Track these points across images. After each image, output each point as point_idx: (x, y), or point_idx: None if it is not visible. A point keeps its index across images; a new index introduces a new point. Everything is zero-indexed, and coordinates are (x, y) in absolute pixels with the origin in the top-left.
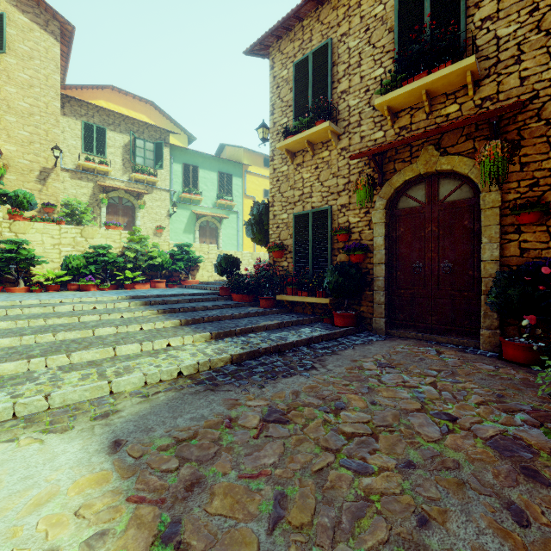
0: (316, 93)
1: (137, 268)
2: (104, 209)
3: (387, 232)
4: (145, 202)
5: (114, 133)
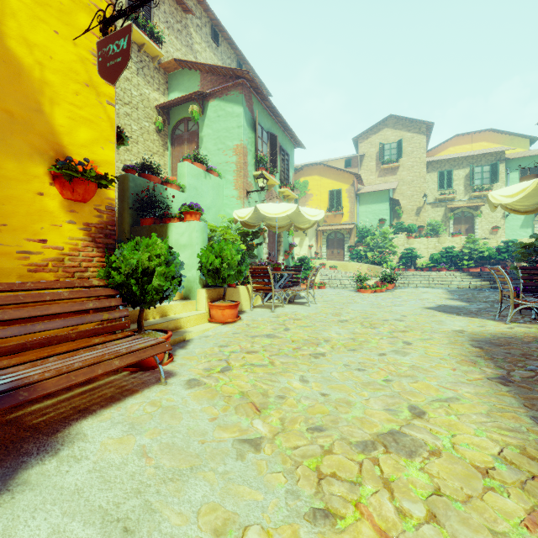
0: None
1: (471, 259)
2: (451, 222)
3: None
4: (482, 211)
5: (458, 170)
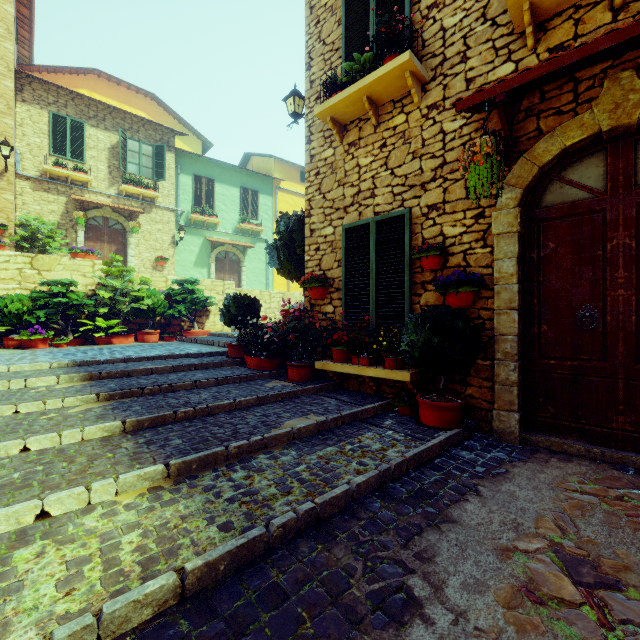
0: (382, 16)
1: (116, 313)
2: (82, 233)
3: (521, 250)
4: (141, 225)
5: (97, 129)
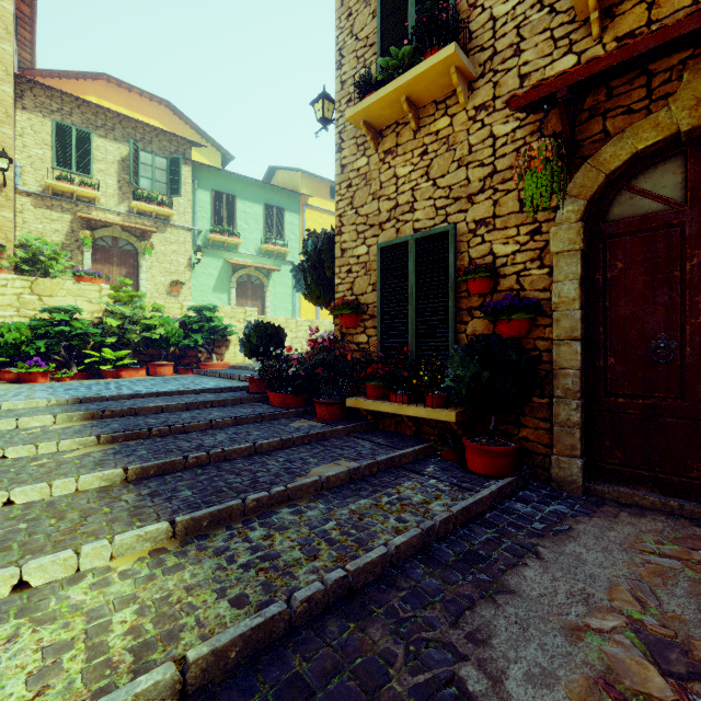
0: (423, 6)
1: (125, 343)
2: (89, 254)
3: (584, 271)
4: (154, 246)
5: (106, 140)
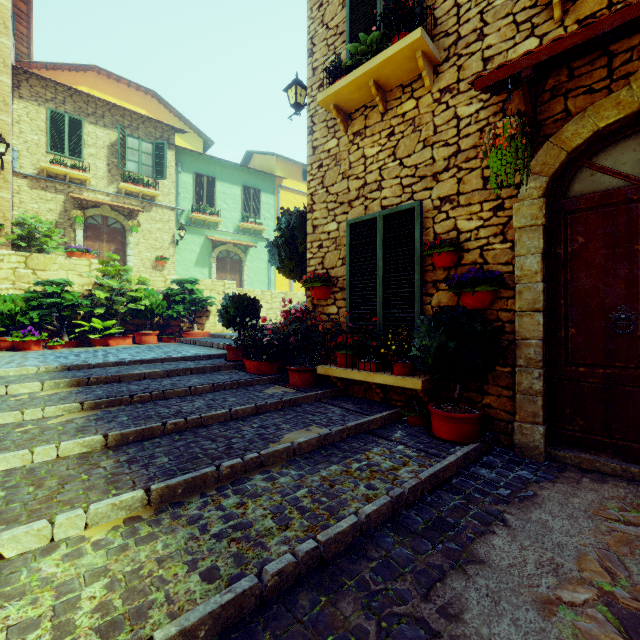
0: None
1: (113, 314)
2: (80, 232)
3: (545, 245)
4: (141, 224)
5: (96, 127)
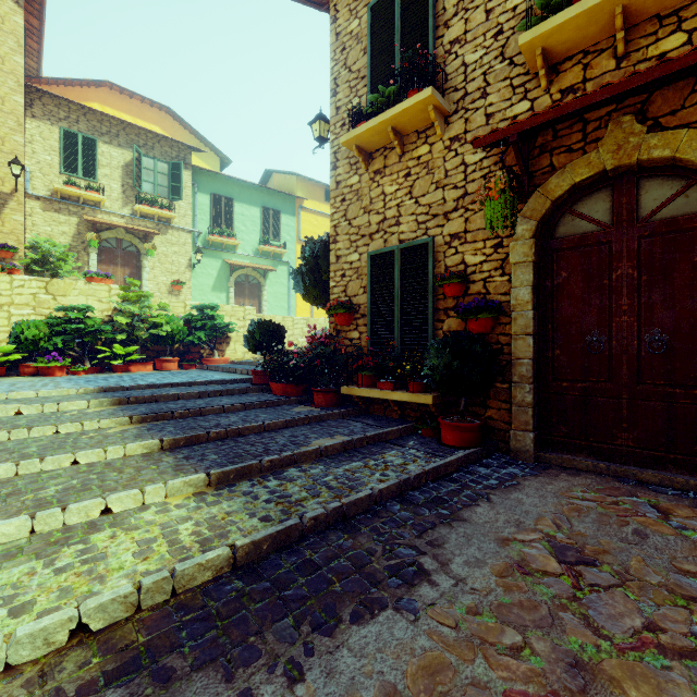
0: (407, 49)
1: (134, 340)
2: (94, 255)
3: (536, 278)
4: (156, 247)
5: (110, 146)
